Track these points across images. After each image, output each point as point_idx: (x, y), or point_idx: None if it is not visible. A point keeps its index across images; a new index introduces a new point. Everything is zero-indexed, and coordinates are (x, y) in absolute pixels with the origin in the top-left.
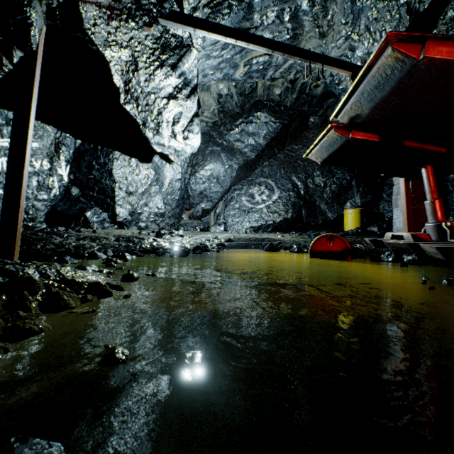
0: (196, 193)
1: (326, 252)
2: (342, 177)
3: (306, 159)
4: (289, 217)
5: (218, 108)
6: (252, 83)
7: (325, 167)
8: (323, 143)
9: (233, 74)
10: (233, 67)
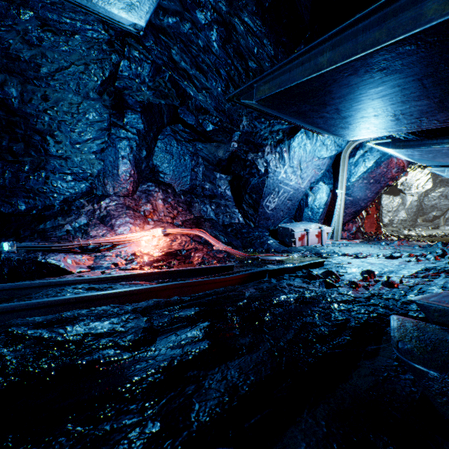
0: (428, 206)
1: None
2: None
3: None
4: None
5: None
6: None
7: None
8: None
9: None
10: None
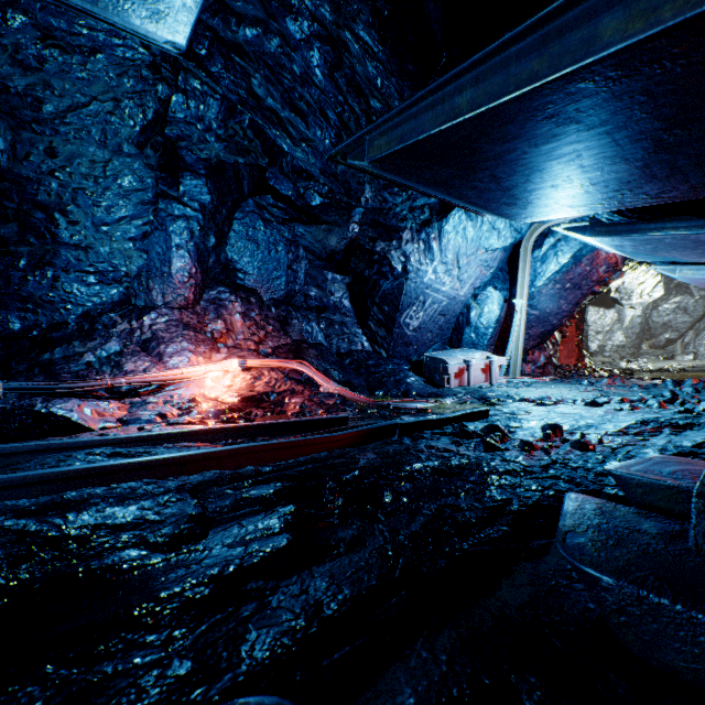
0: (658, 325)
1: None
2: None
3: None
4: None
5: None
6: None
7: None
8: None
9: None
10: None
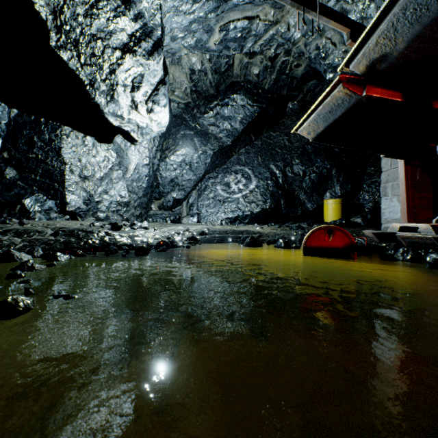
0: (167, 180)
1: (325, 249)
2: (322, 166)
3: (285, 146)
4: (268, 207)
5: (190, 87)
6: (229, 58)
7: (305, 155)
8: (321, 109)
9: (207, 41)
10: (207, 32)
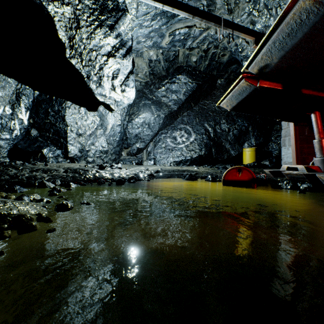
0: (133, 135)
1: (236, 181)
2: (242, 124)
3: (215, 111)
4: (203, 154)
5: (149, 71)
6: (175, 51)
7: (229, 116)
8: (233, 92)
9: (161, 42)
10: (161, 37)
